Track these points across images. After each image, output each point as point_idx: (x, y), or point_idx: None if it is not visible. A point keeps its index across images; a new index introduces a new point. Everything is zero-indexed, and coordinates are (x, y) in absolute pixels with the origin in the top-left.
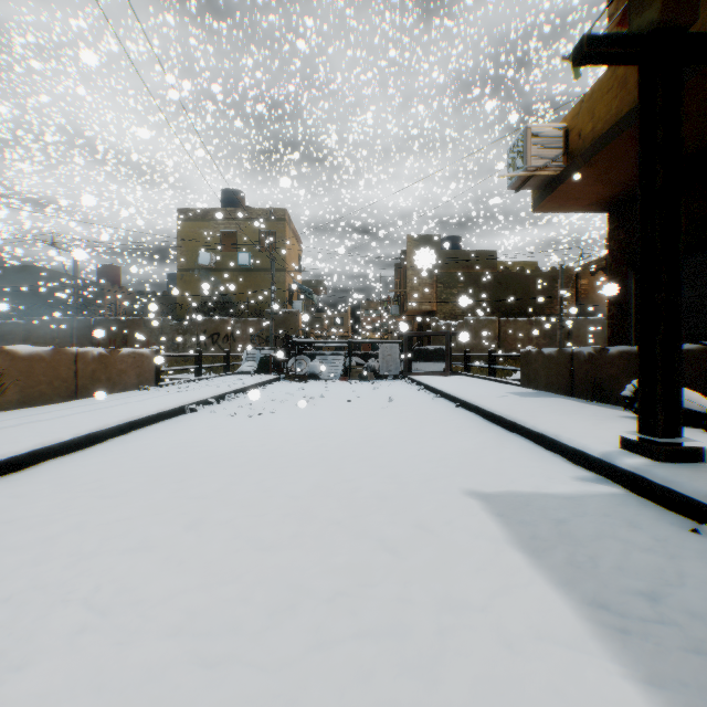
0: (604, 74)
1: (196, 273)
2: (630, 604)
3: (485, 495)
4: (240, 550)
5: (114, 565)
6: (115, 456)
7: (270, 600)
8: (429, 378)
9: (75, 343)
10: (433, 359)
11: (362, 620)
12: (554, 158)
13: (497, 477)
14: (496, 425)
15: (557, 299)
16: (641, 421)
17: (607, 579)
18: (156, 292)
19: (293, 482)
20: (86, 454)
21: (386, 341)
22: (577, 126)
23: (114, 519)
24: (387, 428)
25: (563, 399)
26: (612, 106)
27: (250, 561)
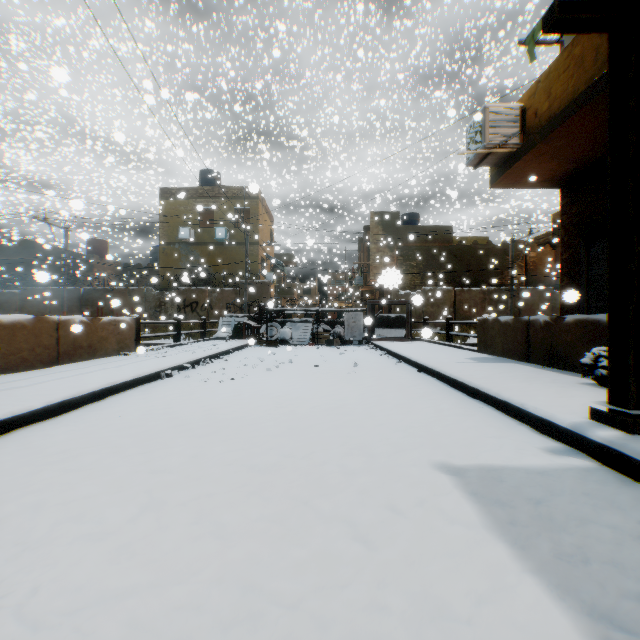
0: (561, 55)
1: (176, 247)
2: (636, 614)
3: (456, 469)
4: (199, 538)
5: (59, 557)
6: (86, 424)
7: (227, 606)
8: (391, 343)
9: (66, 310)
10: (394, 326)
11: (332, 637)
12: (510, 136)
13: (466, 448)
14: (458, 391)
15: (507, 271)
16: (611, 392)
17: (603, 578)
18: (140, 264)
19: (260, 453)
20: (58, 422)
21: (350, 309)
22: (533, 105)
23: (71, 498)
24: (353, 393)
25: (520, 365)
26: (569, 85)
27: (208, 553)
